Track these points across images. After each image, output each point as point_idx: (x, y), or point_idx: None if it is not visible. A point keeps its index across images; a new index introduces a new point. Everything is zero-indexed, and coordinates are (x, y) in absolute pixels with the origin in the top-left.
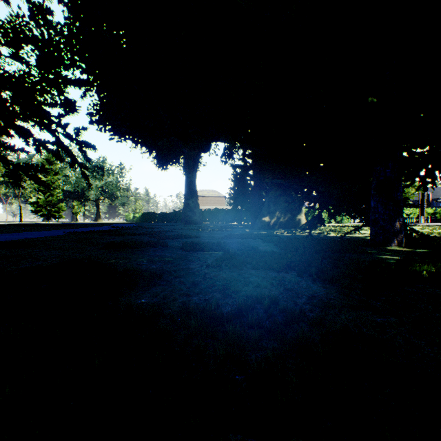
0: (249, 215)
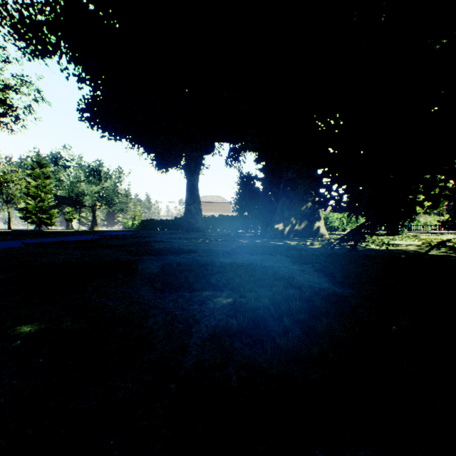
0: (257, 222)
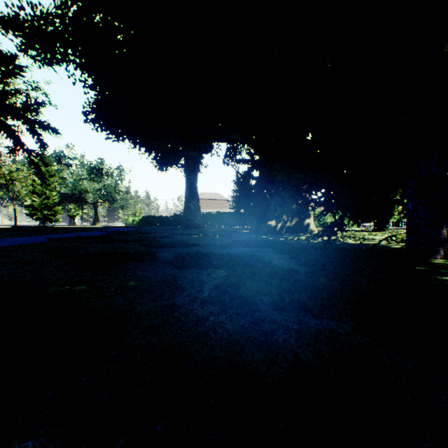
0: (253, 218)
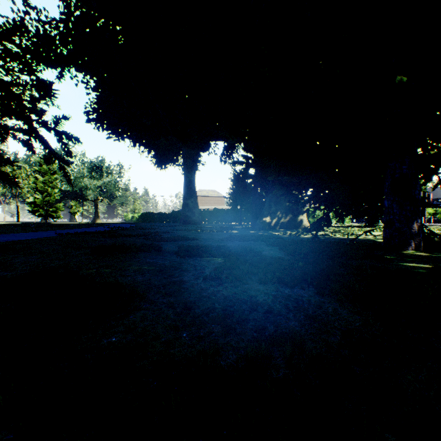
0: (249, 215)
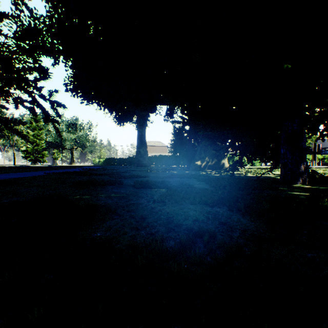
0: (185, 160)
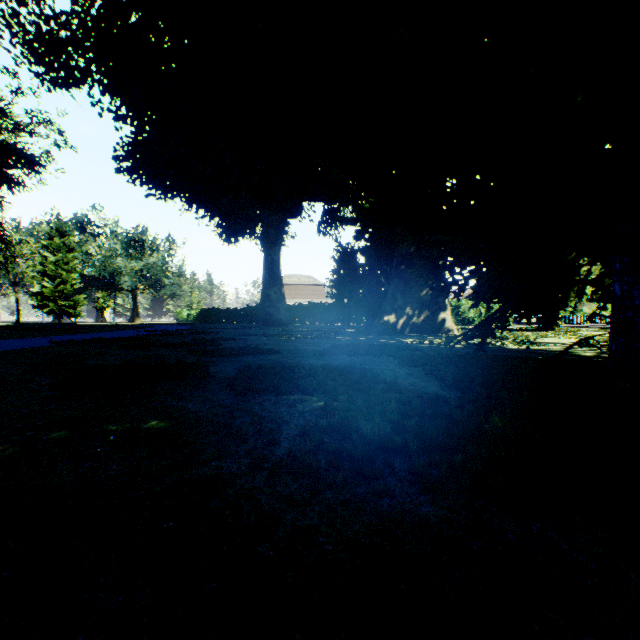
0: (361, 312)
